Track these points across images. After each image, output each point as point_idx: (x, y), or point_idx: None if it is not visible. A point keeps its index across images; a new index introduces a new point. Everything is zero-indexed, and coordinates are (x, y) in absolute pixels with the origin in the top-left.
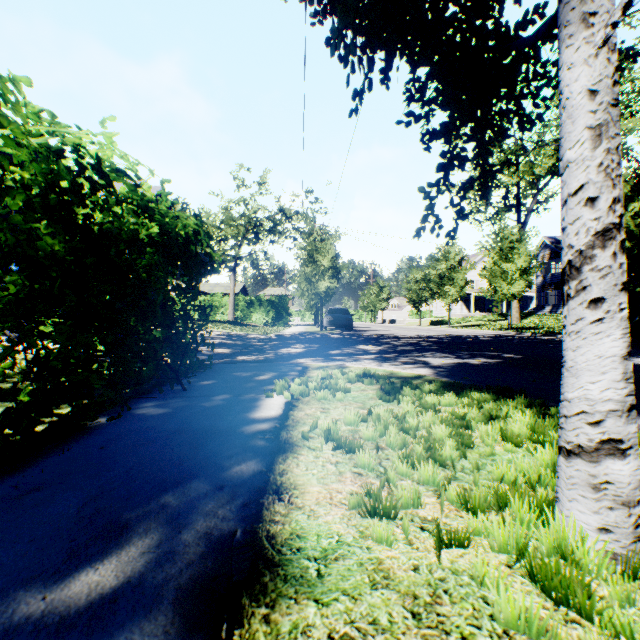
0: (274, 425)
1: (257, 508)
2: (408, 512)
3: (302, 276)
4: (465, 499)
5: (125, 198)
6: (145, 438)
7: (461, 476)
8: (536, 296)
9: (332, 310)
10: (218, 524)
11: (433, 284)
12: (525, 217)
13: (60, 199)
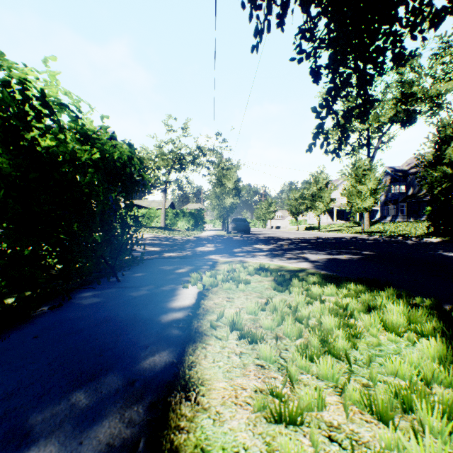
0: (187, 314)
1: (164, 409)
2: (313, 415)
3: (213, 195)
4: (370, 403)
5: (71, 129)
6: (76, 327)
7: (356, 369)
8: (380, 209)
9: (235, 219)
10: (122, 431)
11: (307, 201)
12: (373, 153)
13: (5, 123)
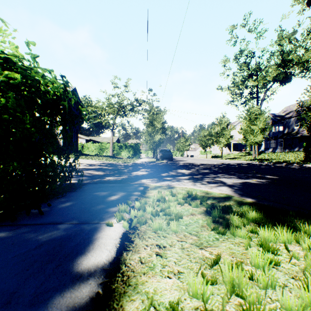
0: (95, 292)
1: None
2: None
3: (146, 132)
4: None
5: None
6: None
7: None
8: (264, 143)
9: (162, 150)
10: None
11: (213, 137)
12: (260, 103)
13: None
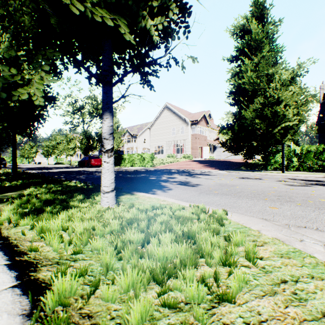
0: None
1: None
2: None
3: None
4: None
5: None
6: None
7: None
8: (99, 154)
9: None
10: None
11: (50, 149)
12: (87, 128)
13: None
